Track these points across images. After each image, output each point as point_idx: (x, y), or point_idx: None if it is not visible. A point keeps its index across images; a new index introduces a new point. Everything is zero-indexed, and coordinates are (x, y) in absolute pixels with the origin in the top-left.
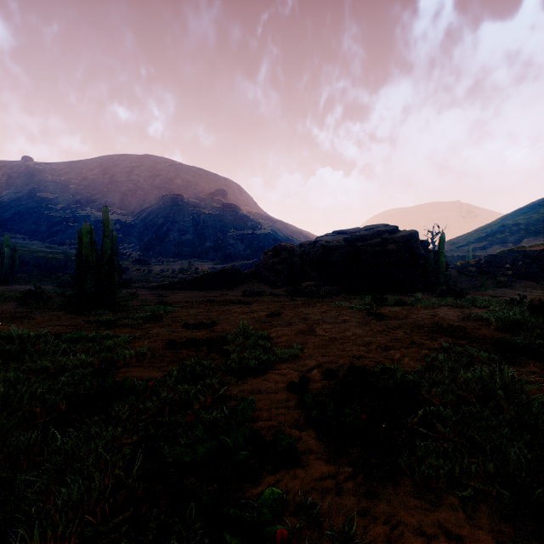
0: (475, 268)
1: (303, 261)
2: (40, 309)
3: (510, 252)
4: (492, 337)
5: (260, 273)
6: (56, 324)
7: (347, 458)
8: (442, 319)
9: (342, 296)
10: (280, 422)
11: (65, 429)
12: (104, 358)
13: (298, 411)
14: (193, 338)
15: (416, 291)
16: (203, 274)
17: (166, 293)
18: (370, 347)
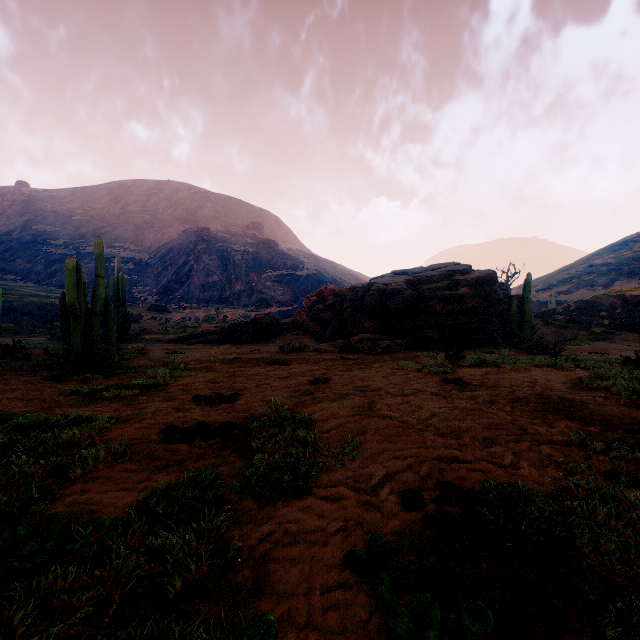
0: (563, 316)
1: (354, 308)
2: (9, 373)
3: (605, 296)
4: (630, 418)
5: (302, 322)
6: (18, 396)
7: None
8: (545, 387)
9: (404, 352)
10: (332, 630)
11: None
12: (56, 462)
13: (365, 601)
14: (200, 424)
15: (496, 345)
16: (230, 325)
17: (182, 349)
18: (462, 439)
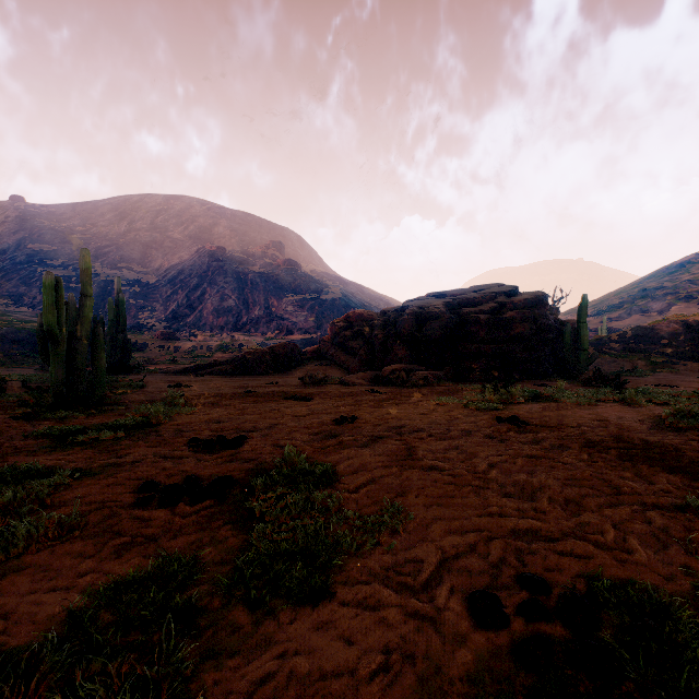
0: (619, 344)
1: (386, 334)
2: None
3: (666, 322)
4: None
5: (326, 351)
6: None
7: None
8: (622, 428)
9: (444, 385)
10: None
11: None
12: None
13: None
14: (188, 480)
15: (547, 376)
16: (245, 354)
17: (189, 381)
18: (537, 502)
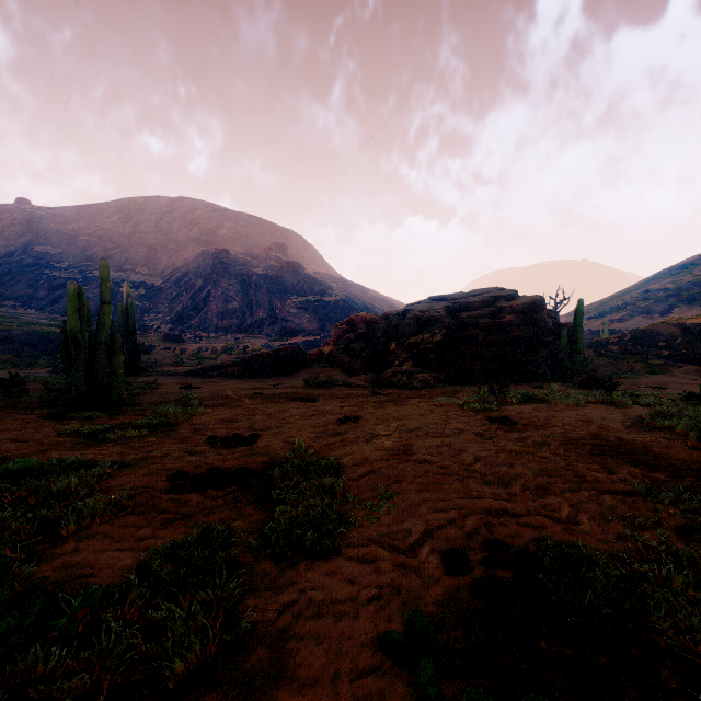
0: (618, 346)
1: (388, 338)
2: (4, 410)
3: (664, 325)
4: (699, 463)
5: (330, 353)
6: (12, 437)
7: None
8: (602, 427)
9: (443, 387)
10: None
11: None
12: (47, 516)
13: (404, 692)
14: (214, 470)
15: (544, 379)
16: (251, 356)
17: (198, 383)
18: (511, 488)
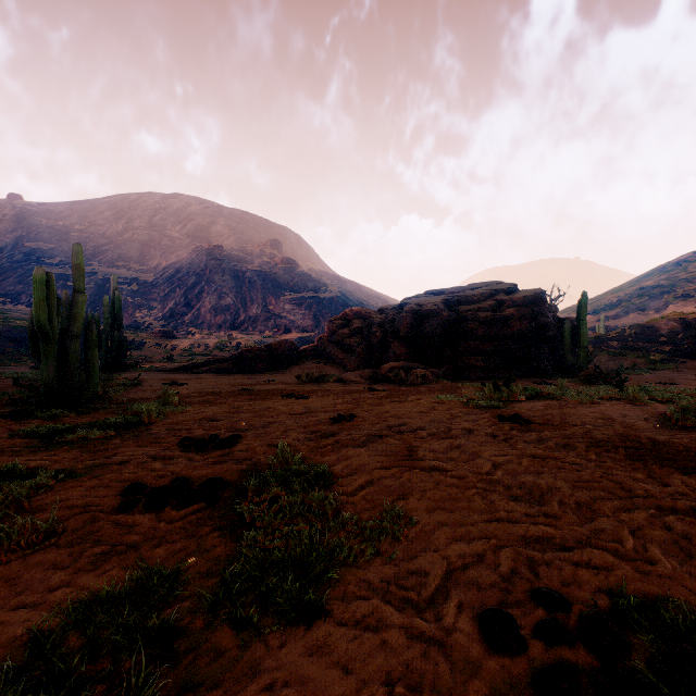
0: (617, 342)
1: (384, 332)
2: None
3: (665, 320)
4: None
5: (324, 349)
6: None
7: None
8: (627, 426)
9: (443, 383)
10: None
11: None
12: None
13: None
14: (176, 482)
15: (546, 374)
16: (242, 351)
17: (185, 379)
18: (547, 506)
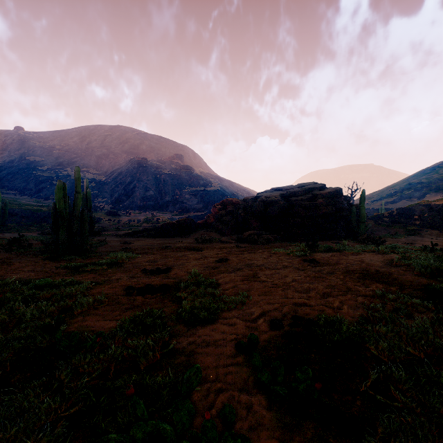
0: (389, 218)
1: (246, 213)
2: (20, 255)
3: (417, 205)
4: (417, 282)
5: (210, 223)
6: (30, 269)
7: (302, 437)
8: (368, 264)
9: (279, 243)
10: (229, 383)
11: (4, 394)
12: (64, 306)
13: (247, 370)
14: (148, 285)
15: (341, 238)
16: (162, 224)
17: (131, 240)
18: (309, 294)
